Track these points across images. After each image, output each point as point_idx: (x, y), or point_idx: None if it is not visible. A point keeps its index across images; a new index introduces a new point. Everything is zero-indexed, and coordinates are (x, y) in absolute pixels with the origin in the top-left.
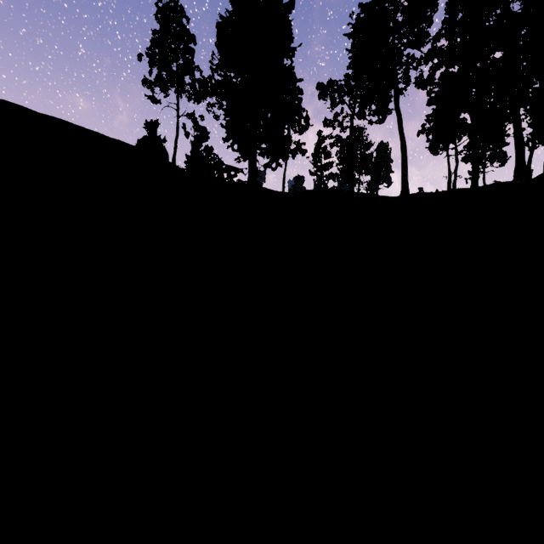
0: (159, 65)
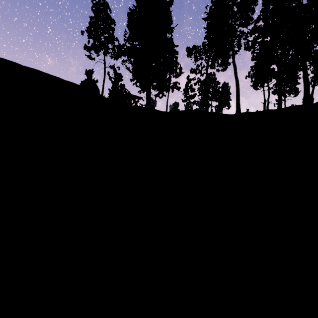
0: (93, 37)
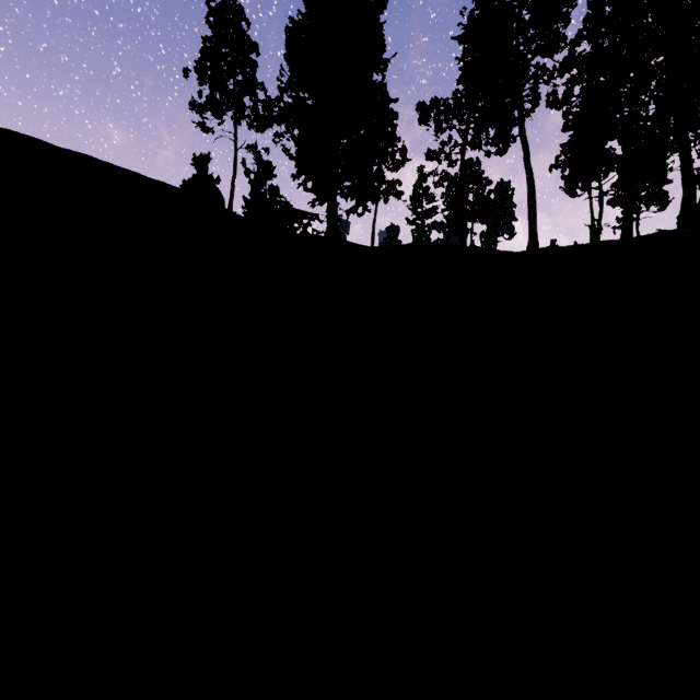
0: (211, 82)
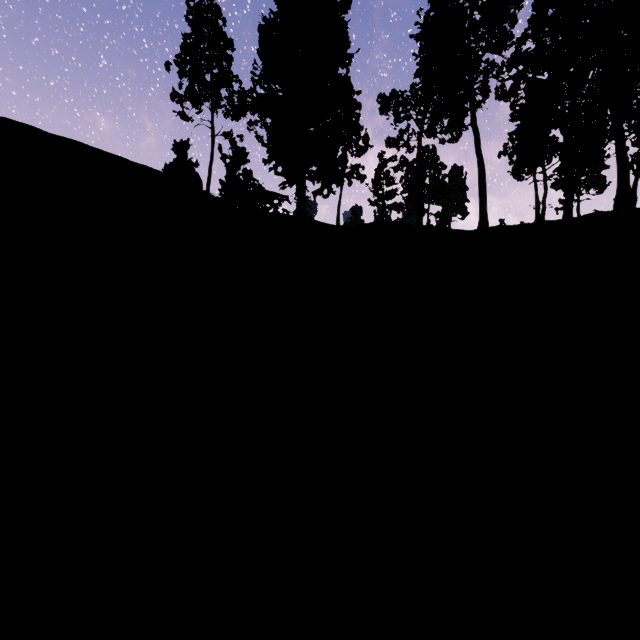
0: (190, 75)
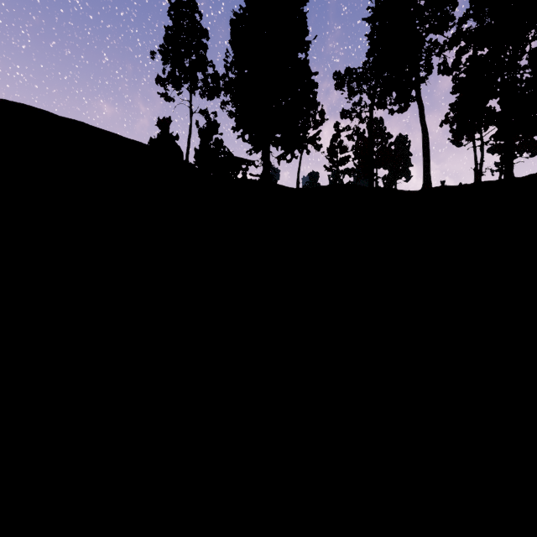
0: (172, 62)
